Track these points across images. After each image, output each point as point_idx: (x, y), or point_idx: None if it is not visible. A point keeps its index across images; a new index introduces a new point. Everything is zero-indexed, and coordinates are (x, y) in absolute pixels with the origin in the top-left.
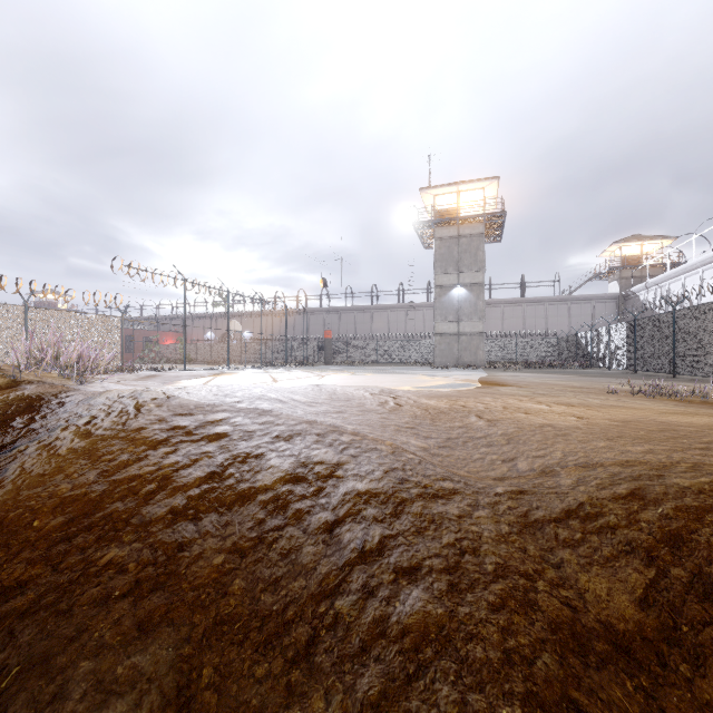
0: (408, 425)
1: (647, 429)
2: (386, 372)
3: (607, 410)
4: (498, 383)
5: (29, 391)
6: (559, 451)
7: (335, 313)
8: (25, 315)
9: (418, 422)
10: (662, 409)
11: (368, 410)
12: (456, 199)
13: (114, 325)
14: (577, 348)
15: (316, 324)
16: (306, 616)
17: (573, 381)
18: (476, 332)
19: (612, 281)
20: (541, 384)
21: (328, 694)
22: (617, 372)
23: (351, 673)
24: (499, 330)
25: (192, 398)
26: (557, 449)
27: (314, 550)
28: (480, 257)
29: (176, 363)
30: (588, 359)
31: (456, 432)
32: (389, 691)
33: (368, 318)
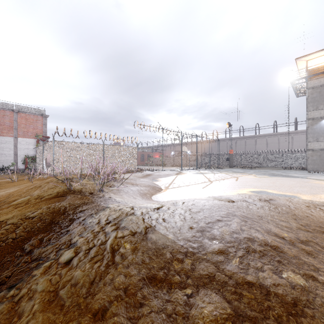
0: None
1: None
2: (277, 175)
3: None
4: None
5: (64, 203)
6: None
7: (233, 140)
8: (103, 148)
9: None
10: None
11: None
12: None
13: (134, 151)
14: None
15: (223, 146)
16: None
17: None
18: None
19: None
20: None
21: None
22: None
23: None
24: None
25: (167, 233)
26: None
27: None
28: None
29: (159, 166)
30: None
31: None
32: None
33: (253, 142)
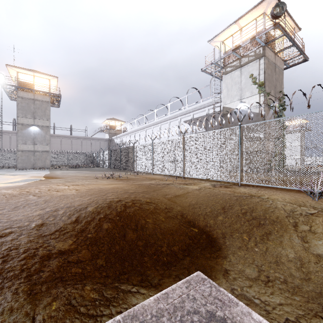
0: None
1: (95, 191)
2: None
3: (89, 185)
4: (53, 177)
5: None
6: (63, 203)
7: None
8: None
9: None
10: (105, 183)
11: None
12: (33, 79)
13: None
14: (93, 159)
15: None
16: None
17: (87, 174)
18: (45, 150)
19: (106, 133)
20: (73, 176)
21: None
22: (105, 169)
23: None
24: (59, 149)
25: None
26: (63, 203)
27: None
28: (48, 113)
29: None
30: (97, 163)
31: (20, 204)
32: None
33: None
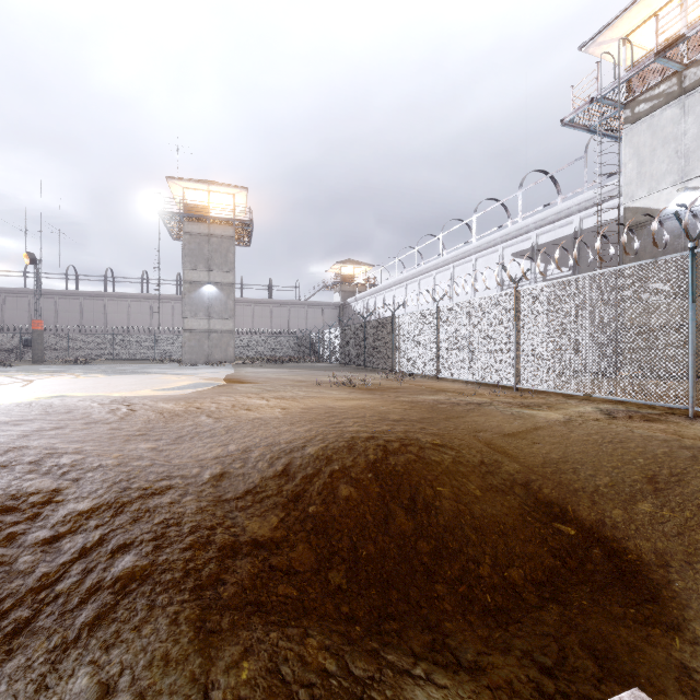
0: (140, 431)
1: (319, 413)
2: (123, 372)
3: (305, 400)
4: (240, 381)
5: None
6: (259, 436)
7: (50, 297)
8: None
9: (151, 428)
10: (337, 396)
11: (95, 422)
12: (207, 198)
13: None
14: (311, 345)
15: (17, 310)
16: (26, 601)
17: (300, 375)
18: (227, 330)
19: (336, 292)
20: (275, 380)
21: (50, 636)
22: (334, 366)
23: (71, 616)
24: (250, 327)
25: None
26: (258, 435)
27: (32, 554)
28: (231, 259)
29: None
30: (318, 355)
31: (186, 432)
32: (102, 611)
33: (100, 306)
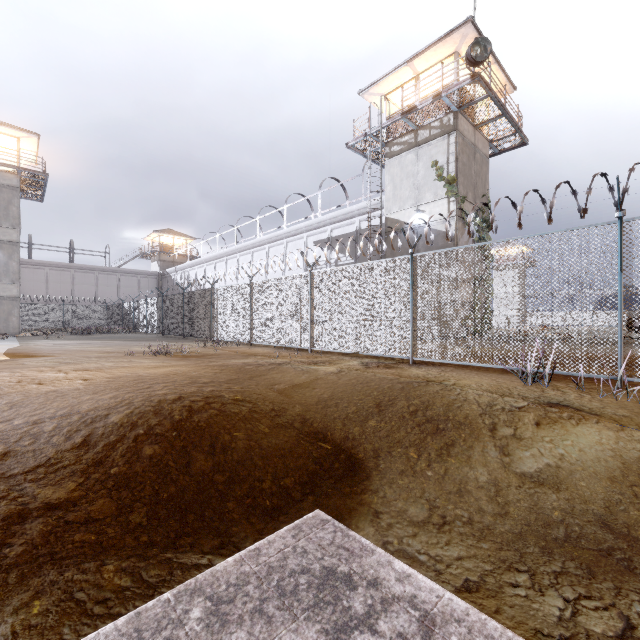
0: None
1: (127, 380)
2: None
3: (113, 370)
4: (29, 355)
5: None
6: (54, 408)
7: None
8: None
9: None
10: (150, 365)
11: None
12: None
13: None
14: (124, 315)
15: None
16: None
17: (109, 346)
18: (7, 296)
19: (154, 261)
20: (77, 352)
21: None
22: (151, 336)
23: None
24: (43, 294)
25: None
26: (53, 407)
27: None
28: (14, 213)
29: None
30: (132, 325)
31: None
32: None
33: None
